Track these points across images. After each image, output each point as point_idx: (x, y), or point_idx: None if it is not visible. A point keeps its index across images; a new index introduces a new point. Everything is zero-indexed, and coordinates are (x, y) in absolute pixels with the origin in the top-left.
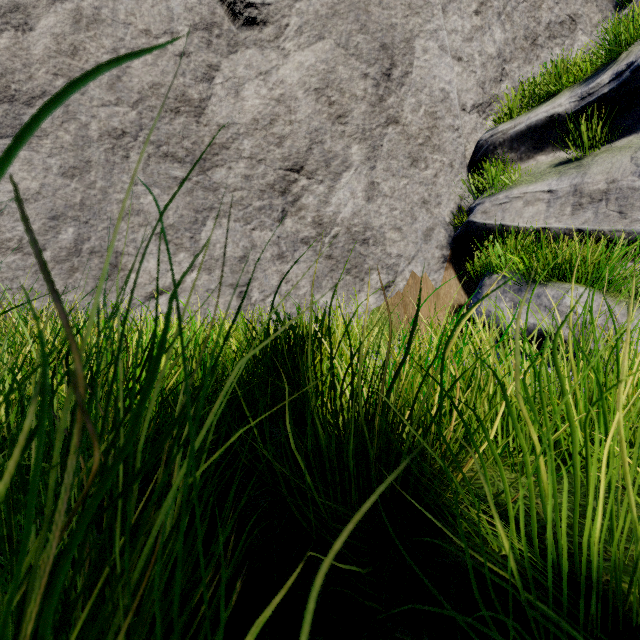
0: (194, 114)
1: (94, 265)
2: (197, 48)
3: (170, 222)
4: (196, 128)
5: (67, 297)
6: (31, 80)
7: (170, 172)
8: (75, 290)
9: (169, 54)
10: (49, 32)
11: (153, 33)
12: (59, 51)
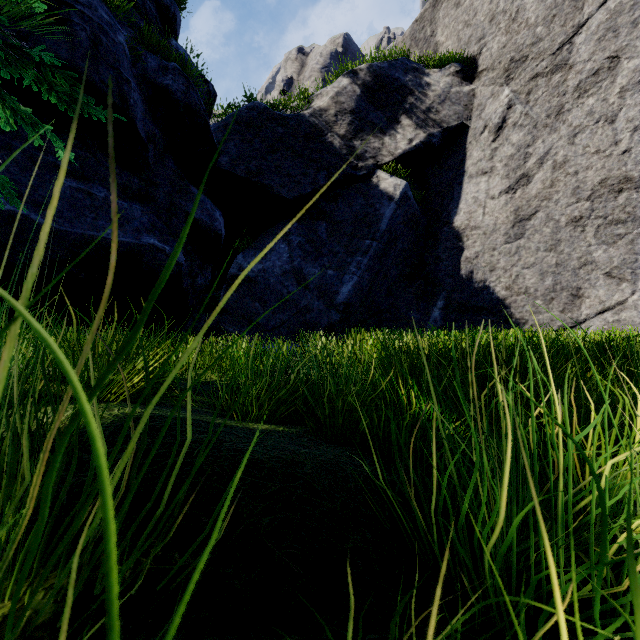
0: (634, 187)
1: (563, 296)
2: (637, 142)
3: (614, 265)
4: (636, 196)
5: (548, 314)
6: (529, 207)
7: (614, 232)
8: (552, 310)
9: (613, 157)
10: (539, 181)
11: (601, 150)
12: (544, 188)
